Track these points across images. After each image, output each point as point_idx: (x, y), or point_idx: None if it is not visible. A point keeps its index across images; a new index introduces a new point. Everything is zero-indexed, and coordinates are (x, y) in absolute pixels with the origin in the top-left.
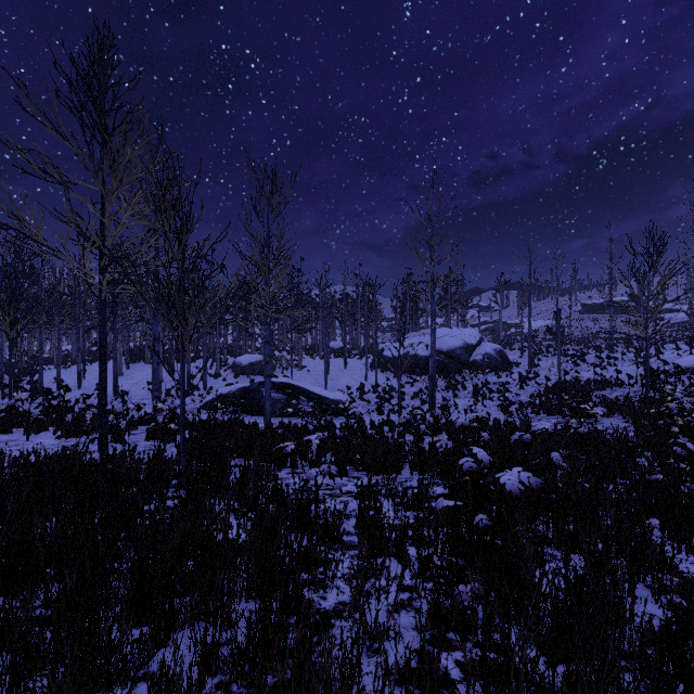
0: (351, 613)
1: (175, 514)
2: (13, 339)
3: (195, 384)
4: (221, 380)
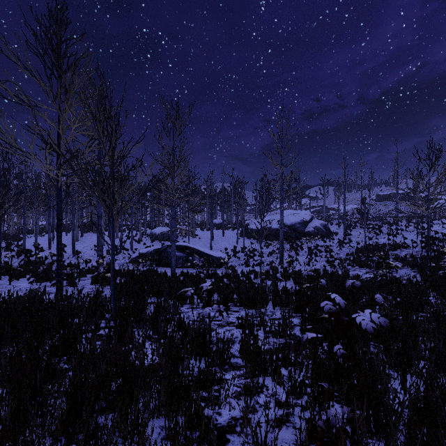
0: (242, 428)
1: (102, 346)
2: (2, 216)
3: (126, 246)
4: (143, 244)
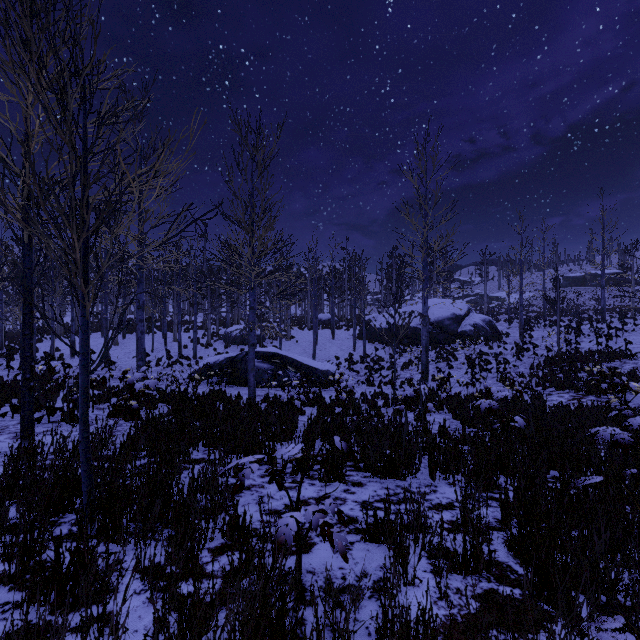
0: None
1: None
2: None
3: (186, 353)
4: (212, 349)
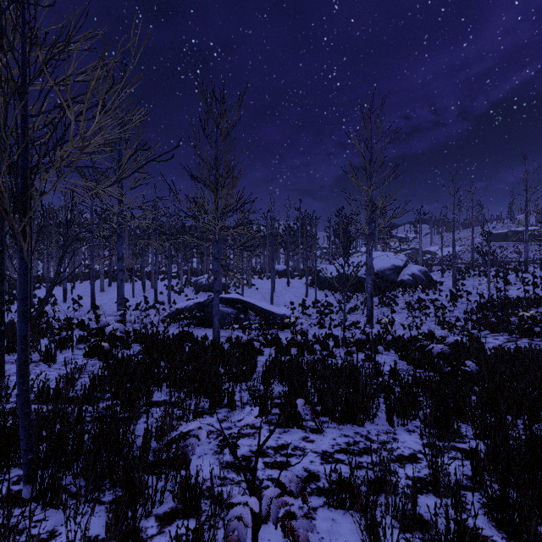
0: None
1: None
2: None
3: (162, 299)
4: (184, 295)
